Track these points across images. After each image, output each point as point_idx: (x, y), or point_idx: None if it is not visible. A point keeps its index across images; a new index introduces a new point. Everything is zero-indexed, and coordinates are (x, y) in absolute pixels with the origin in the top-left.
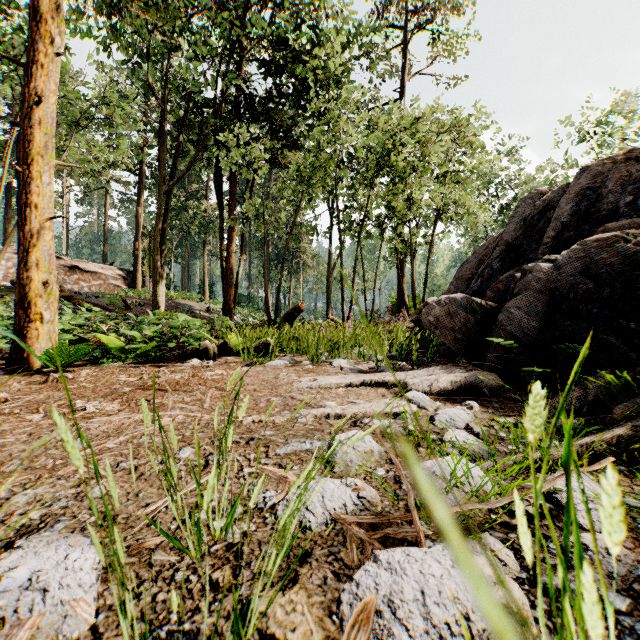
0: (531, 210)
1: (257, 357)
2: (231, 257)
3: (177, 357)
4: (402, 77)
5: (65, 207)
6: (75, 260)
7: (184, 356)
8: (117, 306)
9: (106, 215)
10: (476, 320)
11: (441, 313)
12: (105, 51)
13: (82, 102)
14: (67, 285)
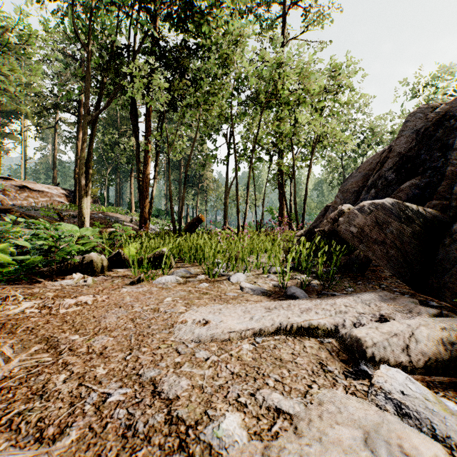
0: (423, 122)
1: (152, 268)
2: (146, 178)
3: (56, 272)
4: (282, 42)
5: (24, 142)
6: (25, 181)
7: (64, 270)
8: (53, 217)
9: (55, 148)
10: (414, 231)
11: (366, 222)
12: (37, 2)
13: (0, 30)
14: (18, 201)
